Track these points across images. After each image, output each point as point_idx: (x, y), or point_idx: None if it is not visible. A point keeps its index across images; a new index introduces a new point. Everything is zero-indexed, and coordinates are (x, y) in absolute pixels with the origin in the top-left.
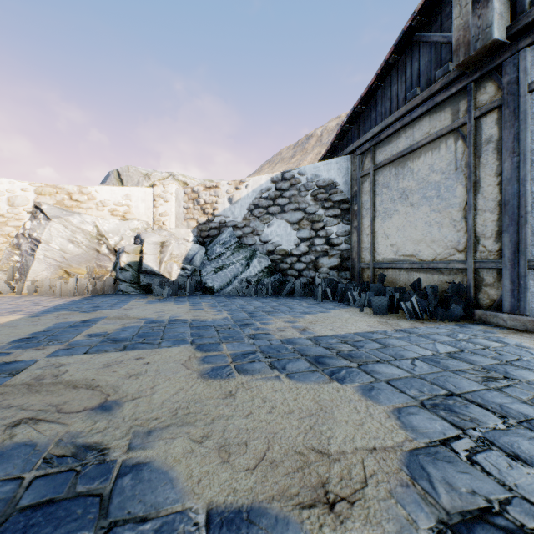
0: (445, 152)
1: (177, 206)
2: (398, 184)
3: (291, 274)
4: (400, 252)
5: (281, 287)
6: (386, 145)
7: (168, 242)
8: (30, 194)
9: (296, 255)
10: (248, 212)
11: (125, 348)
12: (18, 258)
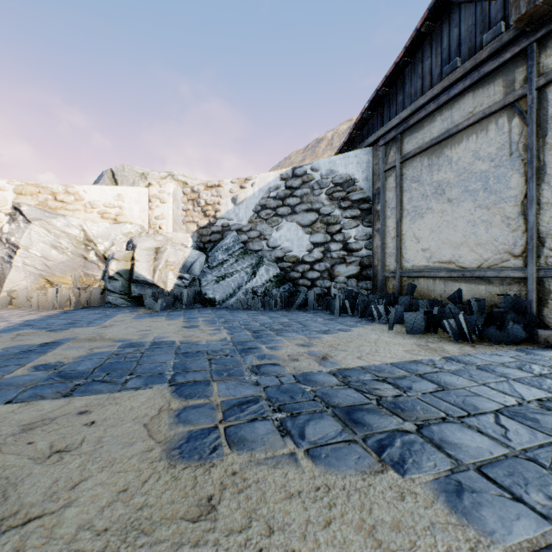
0: (496, 134)
1: (175, 208)
2: (432, 177)
3: (303, 284)
4: (435, 258)
5: (292, 299)
6: (416, 132)
7: (163, 247)
8: (9, 194)
9: (309, 262)
10: (254, 214)
11: (73, 391)
12: None
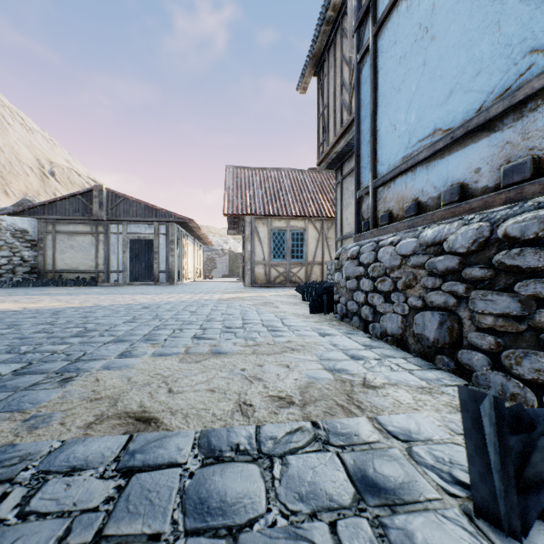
0: (89, 238)
1: None
2: (69, 242)
3: None
4: (71, 267)
5: None
6: (63, 225)
7: None
8: None
9: None
10: None
11: (39, 292)
12: None
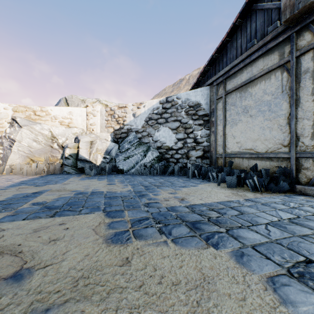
0: (275, 80)
1: (101, 119)
2: (241, 103)
3: (172, 161)
4: (243, 147)
5: (166, 169)
6: (233, 78)
7: (95, 141)
8: (9, 111)
9: (175, 149)
10: (145, 122)
11: (54, 214)
12: (2, 151)
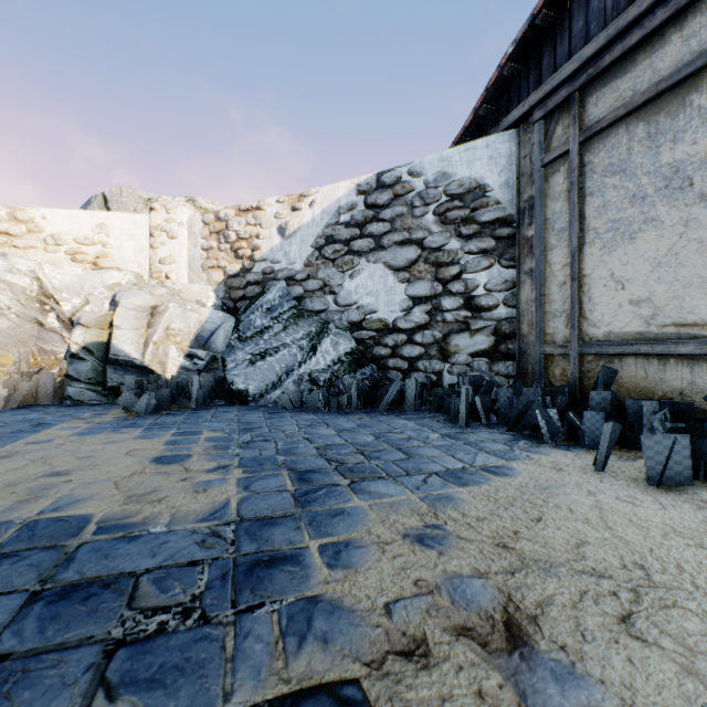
0: None
1: (191, 246)
2: (657, 158)
3: (395, 367)
4: (665, 316)
5: (377, 392)
6: (618, 77)
7: (162, 306)
8: None
9: (405, 330)
10: (313, 251)
11: None
12: None
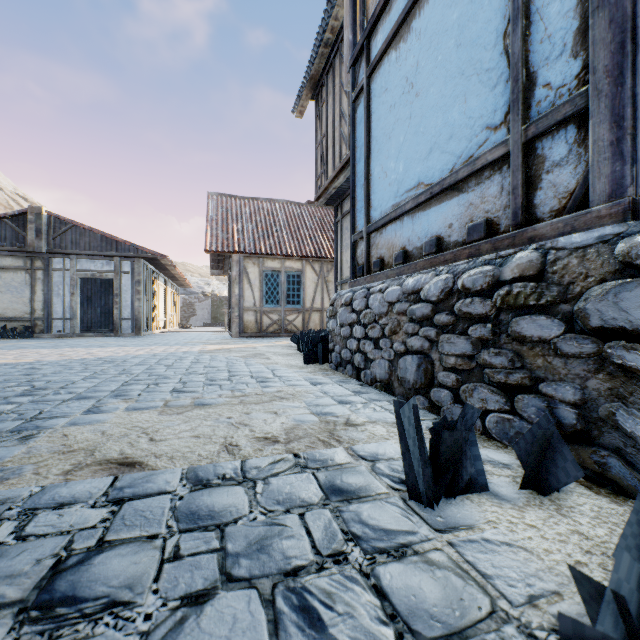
0: (22, 276)
1: None
2: None
3: None
4: None
5: None
6: None
7: None
8: None
9: None
10: None
11: None
12: None
